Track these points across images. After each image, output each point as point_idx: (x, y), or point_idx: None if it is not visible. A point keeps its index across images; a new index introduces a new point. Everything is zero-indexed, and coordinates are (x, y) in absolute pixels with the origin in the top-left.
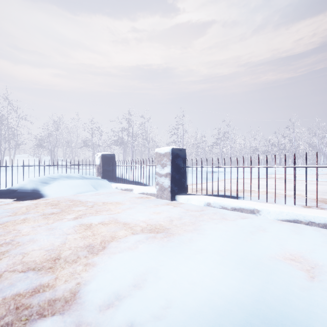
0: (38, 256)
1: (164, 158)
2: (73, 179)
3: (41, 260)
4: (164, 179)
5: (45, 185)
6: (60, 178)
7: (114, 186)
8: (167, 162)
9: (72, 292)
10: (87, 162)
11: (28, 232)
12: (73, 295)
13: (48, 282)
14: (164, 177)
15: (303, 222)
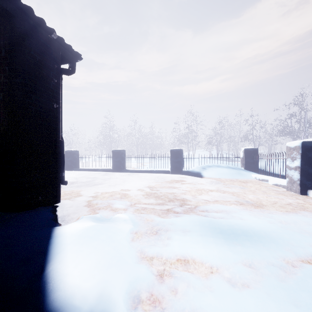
0: (189, 195)
1: (294, 151)
2: (221, 168)
3: (189, 196)
4: (293, 172)
5: (204, 170)
6: (212, 166)
7: (253, 176)
8: (297, 155)
9: (194, 205)
10: None
11: (189, 188)
12: (194, 206)
13: (188, 201)
14: (293, 170)
15: None
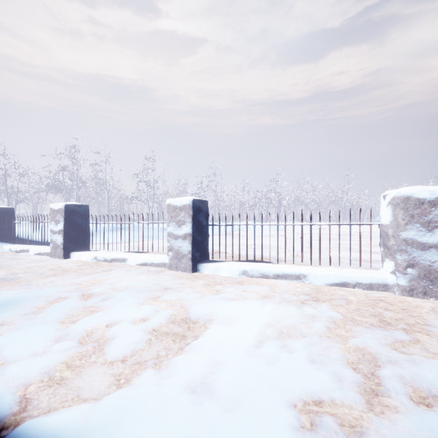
0: None
1: (58, 214)
2: None
3: None
4: (58, 236)
5: None
6: None
7: (7, 247)
8: (61, 218)
9: None
10: None
11: None
12: None
13: None
14: (57, 234)
15: (149, 264)
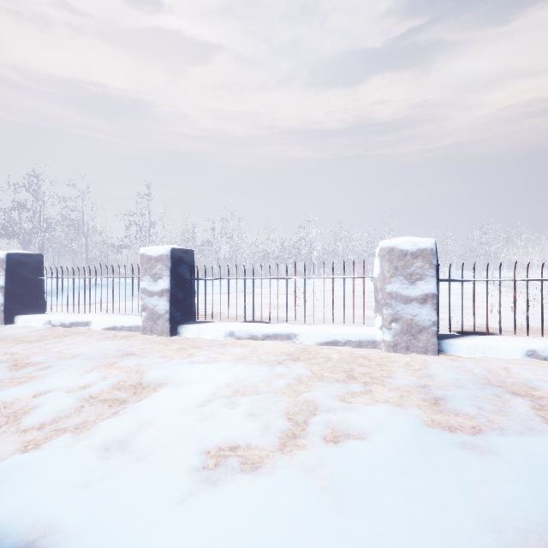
0: None
1: None
2: None
3: None
4: None
5: None
6: None
7: None
8: (1, 271)
9: None
10: None
11: None
12: None
13: None
14: None
15: (119, 327)
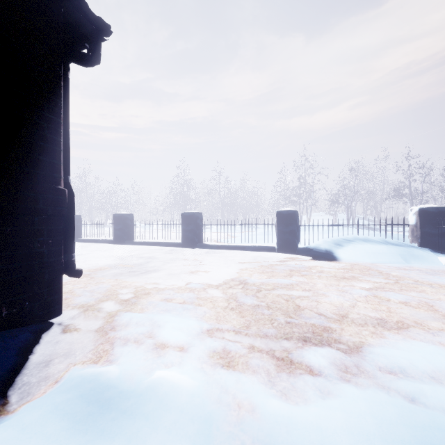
0: (328, 307)
1: None
2: (372, 243)
3: (330, 311)
4: None
5: (338, 247)
6: (354, 241)
7: (443, 260)
8: None
9: (355, 344)
10: (400, 220)
11: (321, 287)
12: (355, 346)
13: (335, 328)
14: None
15: None
